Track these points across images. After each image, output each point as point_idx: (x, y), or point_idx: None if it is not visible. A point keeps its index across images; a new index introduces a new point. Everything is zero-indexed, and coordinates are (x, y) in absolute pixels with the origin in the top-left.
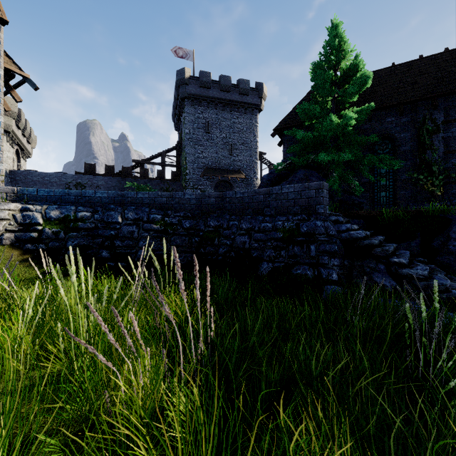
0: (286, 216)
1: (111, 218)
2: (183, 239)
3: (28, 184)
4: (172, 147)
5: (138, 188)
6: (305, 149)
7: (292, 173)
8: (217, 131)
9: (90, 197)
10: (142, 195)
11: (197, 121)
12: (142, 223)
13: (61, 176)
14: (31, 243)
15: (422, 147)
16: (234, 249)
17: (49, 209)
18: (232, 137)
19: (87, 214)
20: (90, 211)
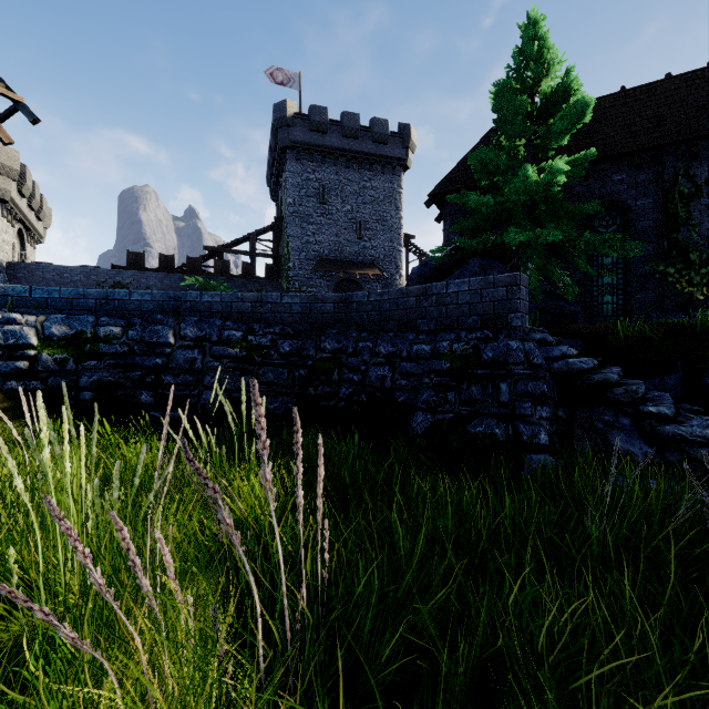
0: (455, 332)
1: (157, 336)
2: (279, 371)
3: (36, 284)
4: (267, 226)
5: (205, 287)
6: (480, 225)
7: (460, 264)
8: (338, 201)
9: (122, 301)
10: (209, 298)
11: (305, 185)
12: (210, 345)
13: (90, 272)
14: (17, 379)
15: (673, 222)
16: (365, 390)
17: (50, 321)
18: (362, 210)
19: (116, 329)
20: (120, 325)
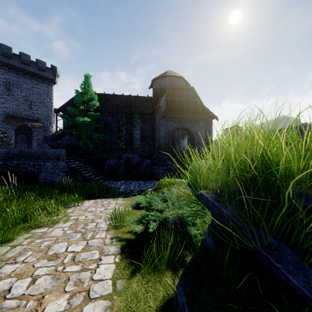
0: (49, 160)
1: None
2: None
3: None
4: None
5: None
6: (72, 124)
7: (64, 136)
8: (18, 90)
9: None
10: None
11: None
12: None
13: None
14: None
15: (119, 130)
16: (26, 172)
17: None
18: (32, 96)
19: None
20: None
